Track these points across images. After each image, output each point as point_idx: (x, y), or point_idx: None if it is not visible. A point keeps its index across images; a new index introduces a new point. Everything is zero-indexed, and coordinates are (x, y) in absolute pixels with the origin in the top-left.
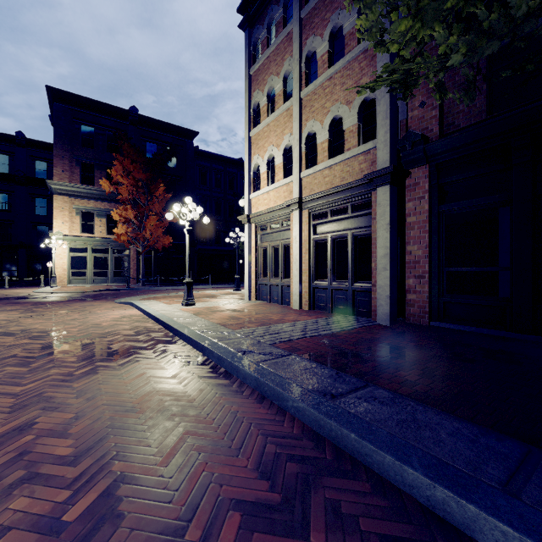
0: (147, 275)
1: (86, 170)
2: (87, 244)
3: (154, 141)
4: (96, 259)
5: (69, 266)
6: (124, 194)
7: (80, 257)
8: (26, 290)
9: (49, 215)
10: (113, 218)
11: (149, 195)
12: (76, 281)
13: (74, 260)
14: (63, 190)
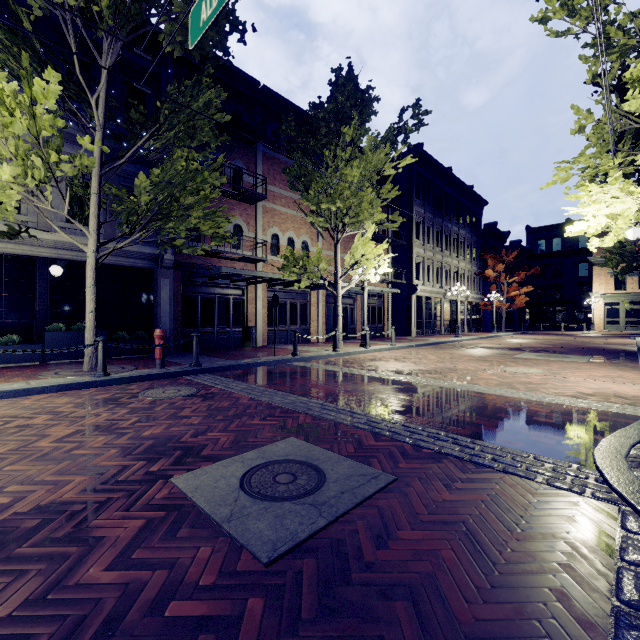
0: None
1: None
2: (619, 299)
3: None
4: (628, 310)
5: (603, 316)
6: None
7: (612, 310)
8: (574, 332)
9: (589, 275)
10: None
11: None
12: (610, 328)
13: (608, 312)
14: (599, 261)
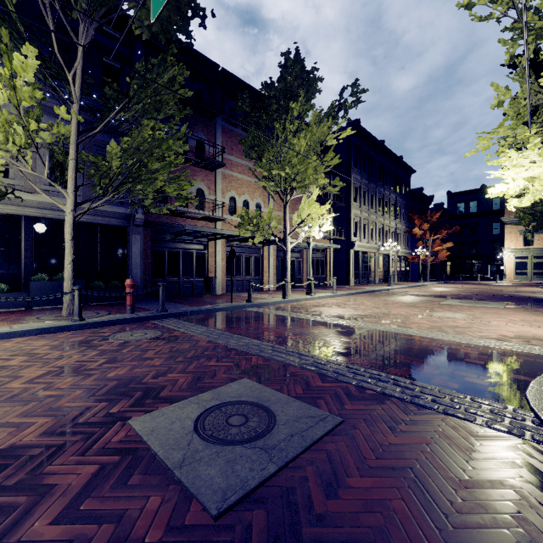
0: None
1: None
2: (527, 253)
3: None
4: (535, 263)
5: (514, 268)
6: None
7: (522, 262)
8: (489, 282)
9: (501, 233)
10: None
11: None
12: (519, 278)
13: (517, 264)
14: (510, 221)
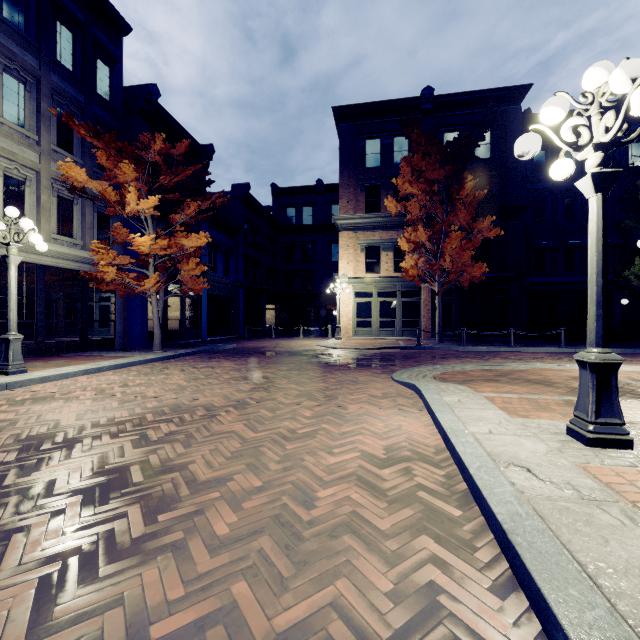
0: (445, 326)
1: (371, 195)
2: (372, 286)
3: (455, 127)
4: (382, 305)
5: (353, 314)
6: (413, 211)
7: (364, 304)
8: (314, 341)
9: None
10: (400, 251)
11: (448, 204)
12: (361, 333)
13: (358, 307)
14: (348, 224)
